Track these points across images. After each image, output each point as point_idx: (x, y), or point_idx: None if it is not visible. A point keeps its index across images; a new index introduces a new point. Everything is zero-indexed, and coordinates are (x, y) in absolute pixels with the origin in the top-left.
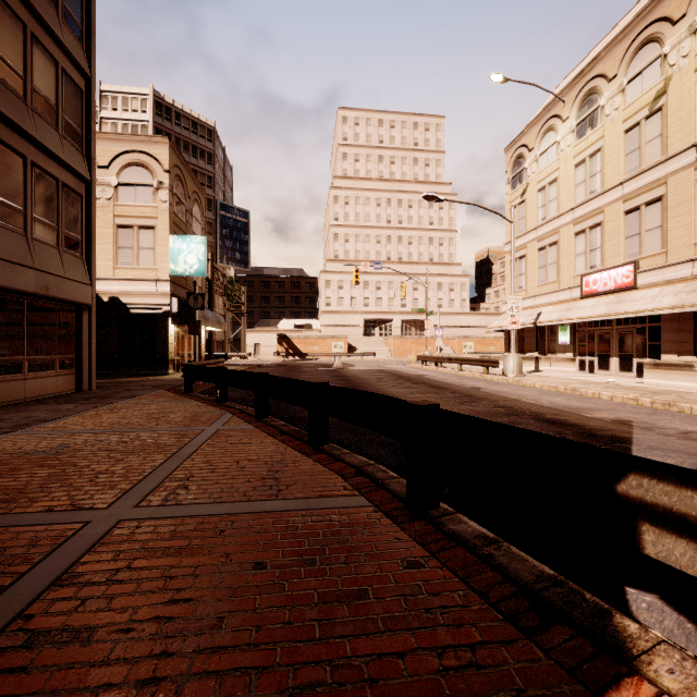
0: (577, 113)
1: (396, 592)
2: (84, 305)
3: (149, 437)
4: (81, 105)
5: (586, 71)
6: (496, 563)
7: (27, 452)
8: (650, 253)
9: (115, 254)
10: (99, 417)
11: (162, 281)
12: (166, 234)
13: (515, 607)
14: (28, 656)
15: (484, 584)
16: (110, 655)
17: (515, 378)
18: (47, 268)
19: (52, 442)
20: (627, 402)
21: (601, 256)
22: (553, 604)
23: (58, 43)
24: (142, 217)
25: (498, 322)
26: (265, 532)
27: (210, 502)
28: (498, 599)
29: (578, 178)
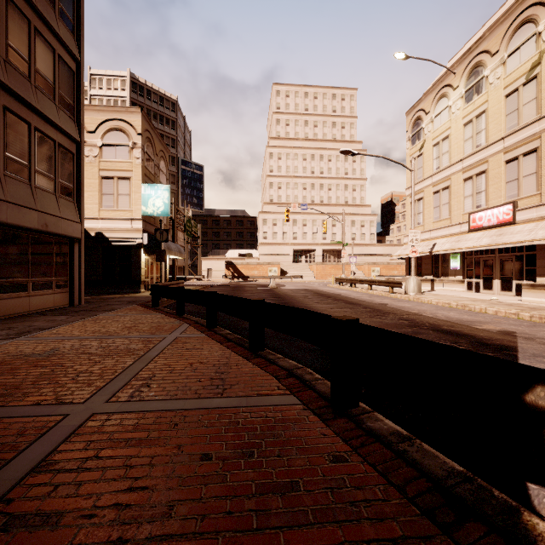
0: (466, 83)
1: (324, 485)
2: (75, 238)
3: (122, 343)
4: (73, 83)
5: (473, 48)
6: (410, 459)
7: (26, 354)
8: (527, 194)
9: (100, 199)
10: (85, 326)
11: (136, 220)
12: (139, 183)
13: (431, 502)
14: (4, 538)
15: (401, 479)
16: (73, 540)
17: (415, 296)
18: (46, 210)
19: (46, 346)
20: (509, 316)
21: (486, 197)
22: (465, 501)
23: (55, 34)
24: (120, 170)
25: (400, 251)
26: (211, 426)
27: (167, 399)
28: (414, 494)
29: (466, 134)
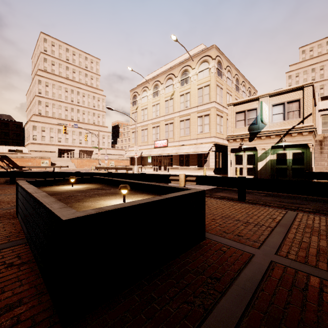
0: (153, 89)
1: None
2: None
3: None
4: None
5: (155, 77)
6: None
7: None
8: (170, 137)
9: None
10: (5, 191)
11: None
12: None
13: None
14: None
15: None
16: None
17: None
18: None
19: None
20: None
21: (159, 136)
22: None
23: None
24: None
25: (128, 154)
26: None
27: None
28: None
29: (153, 110)
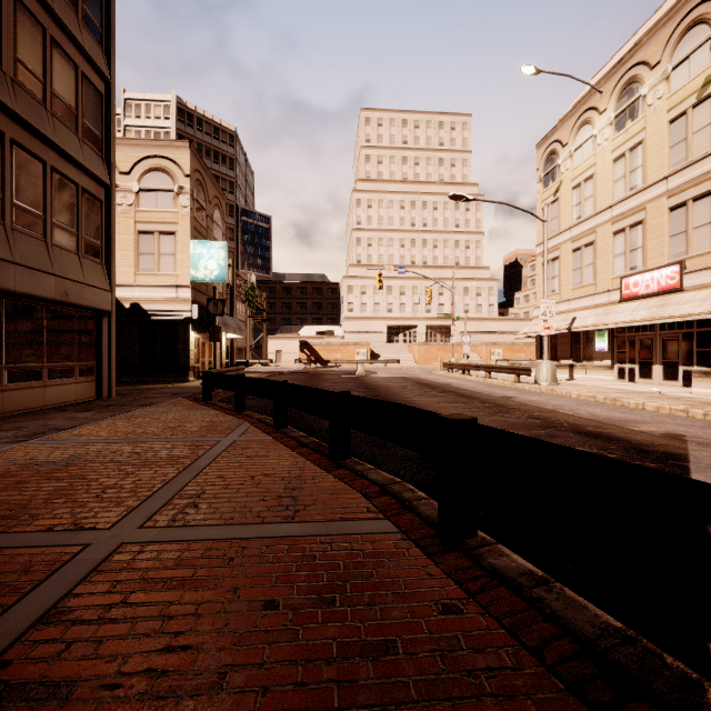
0: (616, 104)
1: (431, 646)
2: (104, 311)
3: (163, 448)
4: (101, 109)
5: (626, 59)
6: (548, 610)
7: (38, 463)
8: (698, 252)
9: (137, 260)
10: (115, 426)
11: (183, 287)
12: (186, 240)
13: (579, 672)
14: None
15: (536, 638)
16: None
17: (549, 387)
18: (66, 274)
19: (64, 452)
20: (676, 414)
21: (643, 256)
22: (627, 671)
23: (78, 46)
24: (162, 222)
25: (529, 328)
26: (278, 561)
27: (221, 524)
28: (556, 660)
29: (617, 173)
